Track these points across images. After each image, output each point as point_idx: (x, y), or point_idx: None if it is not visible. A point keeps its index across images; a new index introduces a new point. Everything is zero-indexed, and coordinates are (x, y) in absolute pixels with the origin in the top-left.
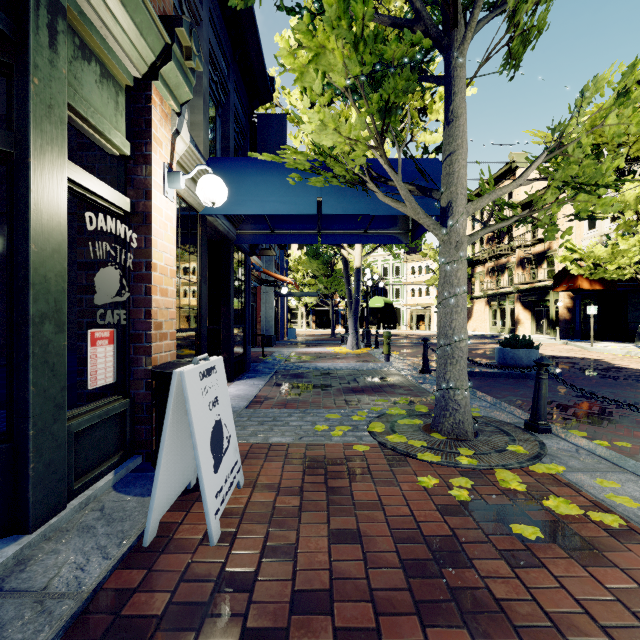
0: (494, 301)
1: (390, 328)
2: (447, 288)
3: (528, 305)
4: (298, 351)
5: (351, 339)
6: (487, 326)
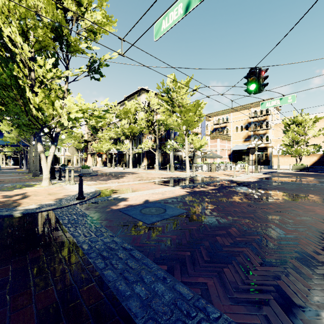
0: (92, 155)
1: (55, 165)
2: (30, 157)
3: (100, 157)
4: (3, 170)
5: (25, 167)
6: (91, 163)
